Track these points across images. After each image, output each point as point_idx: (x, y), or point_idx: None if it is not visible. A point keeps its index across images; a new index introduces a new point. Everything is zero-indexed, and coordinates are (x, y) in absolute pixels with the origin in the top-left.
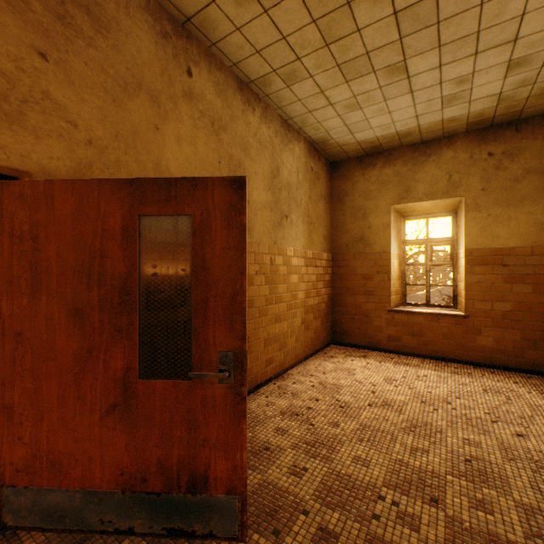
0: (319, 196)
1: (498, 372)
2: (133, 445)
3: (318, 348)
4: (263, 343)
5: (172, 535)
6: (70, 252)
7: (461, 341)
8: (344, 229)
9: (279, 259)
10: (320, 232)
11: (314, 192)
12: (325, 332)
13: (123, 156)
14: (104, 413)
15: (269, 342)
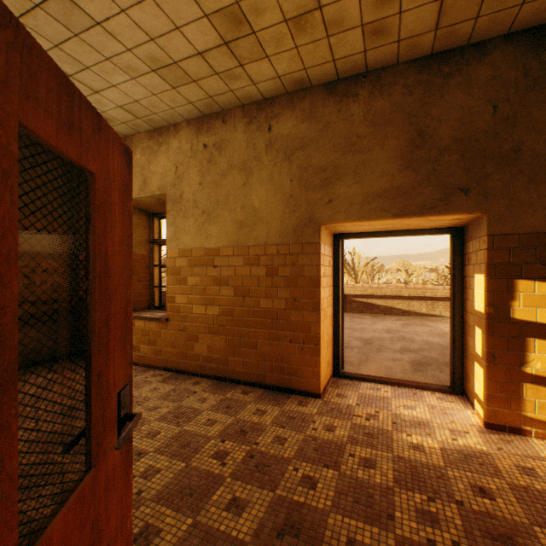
0: None
1: (26, 372)
2: None
3: None
4: None
5: None
6: None
7: None
8: None
9: None
10: None
11: None
12: None
13: None
14: None
15: None
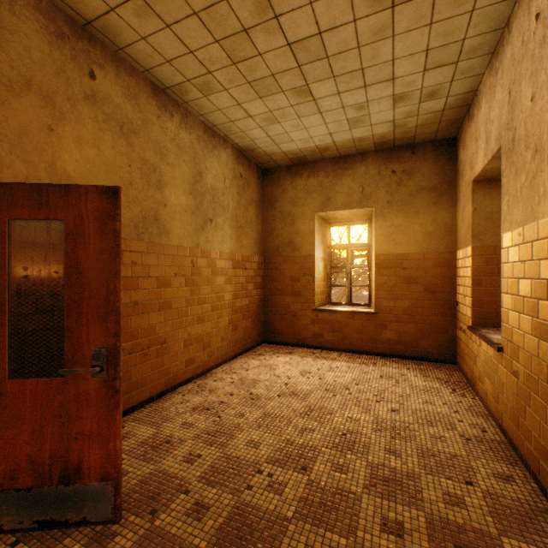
0: (249, 201)
1: (398, 361)
2: (1, 445)
3: (248, 347)
4: (184, 344)
5: (44, 527)
6: None
7: (371, 335)
8: (275, 233)
9: (202, 262)
10: (250, 236)
11: (243, 197)
12: (256, 332)
13: (7, 156)
14: None
15: (190, 342)
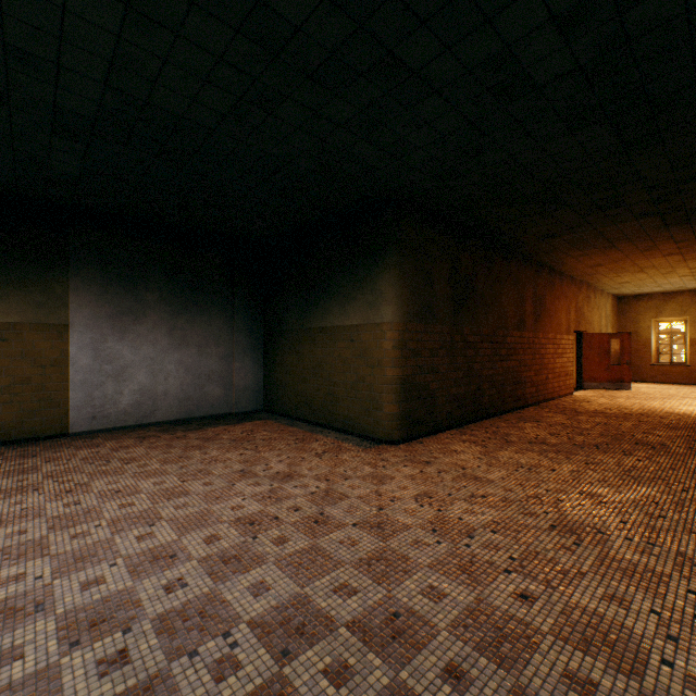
0: (613, 315)
1: None
2: (608, 375)
3: None
4: None
5: (616, 390)
6: (596, 344)
7: (686, 376)
8: (625, 328)
9: None
10: (614, 330)
11: (612, 314)
12: None
13: (591, 324)
14: (603, 370)
15: None
